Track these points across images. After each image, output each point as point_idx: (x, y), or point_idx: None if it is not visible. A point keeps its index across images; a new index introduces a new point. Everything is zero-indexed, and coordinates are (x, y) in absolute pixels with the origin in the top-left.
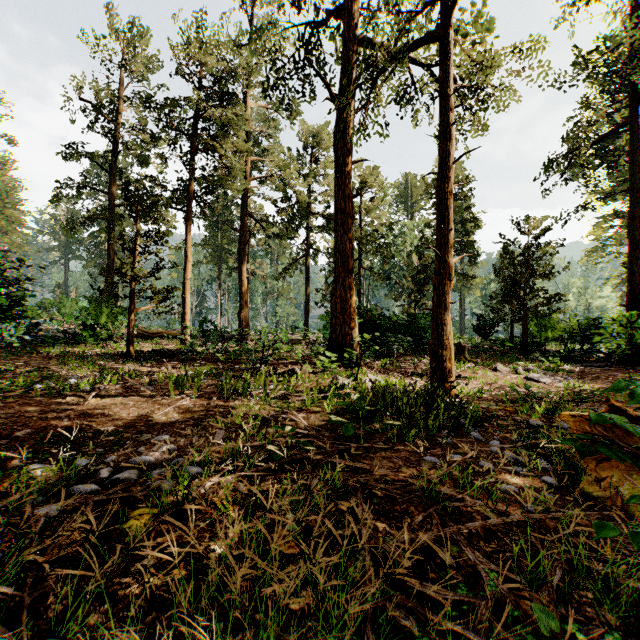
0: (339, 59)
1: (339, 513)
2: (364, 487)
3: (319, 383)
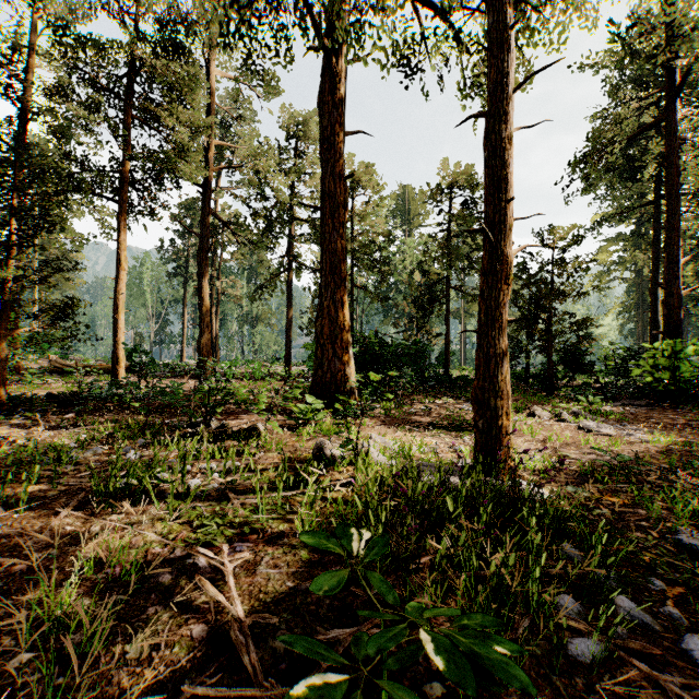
0: None
1: None
2: None
3: (294, 450)
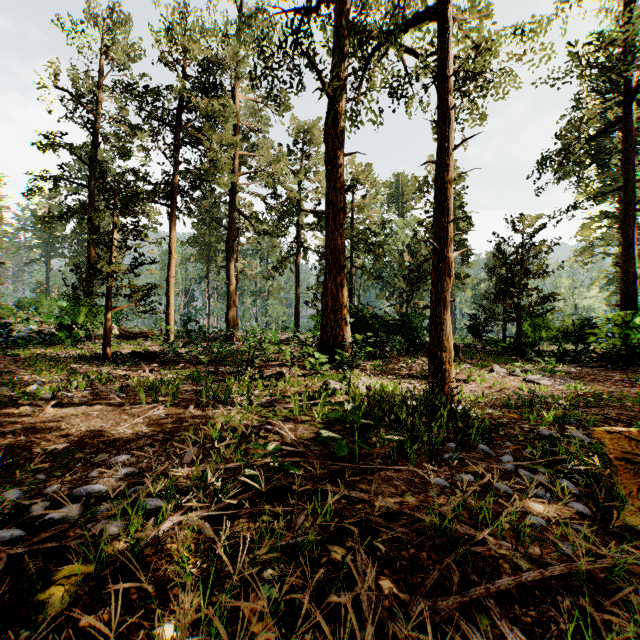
0: (330, 49)
1: (331, 565)
2: (362, 523)
3: (309, 387)
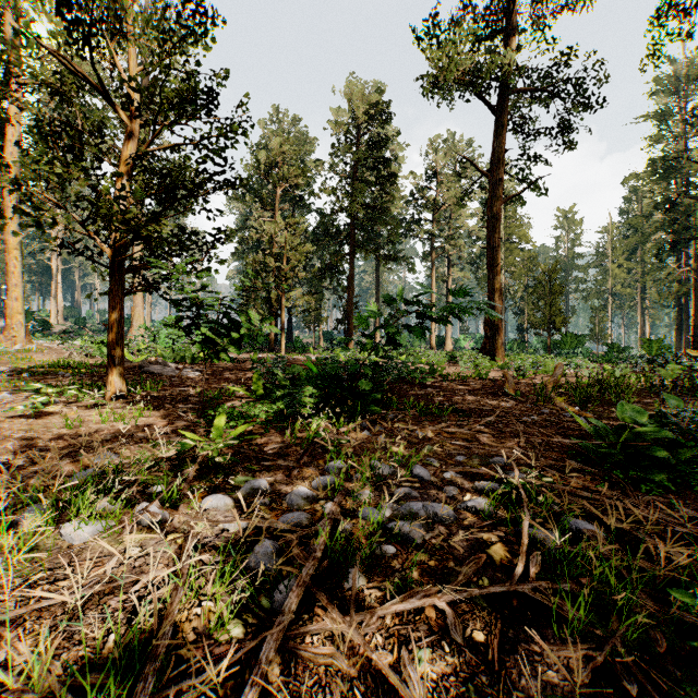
0: None
1: None
2: None
3: None
